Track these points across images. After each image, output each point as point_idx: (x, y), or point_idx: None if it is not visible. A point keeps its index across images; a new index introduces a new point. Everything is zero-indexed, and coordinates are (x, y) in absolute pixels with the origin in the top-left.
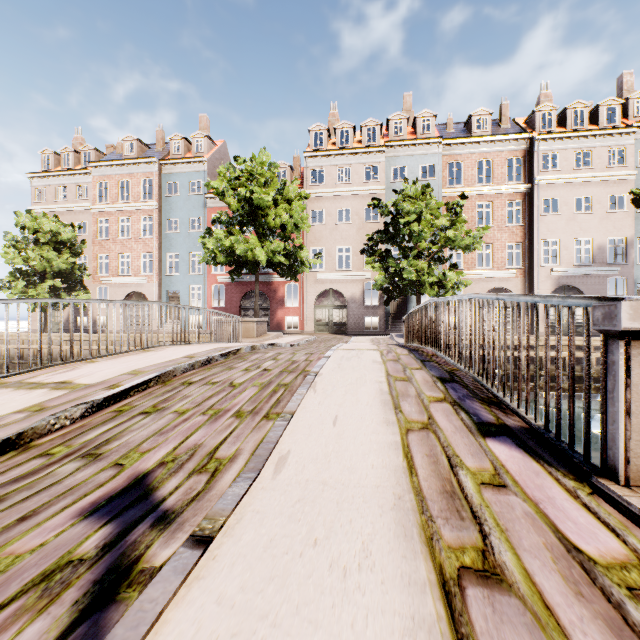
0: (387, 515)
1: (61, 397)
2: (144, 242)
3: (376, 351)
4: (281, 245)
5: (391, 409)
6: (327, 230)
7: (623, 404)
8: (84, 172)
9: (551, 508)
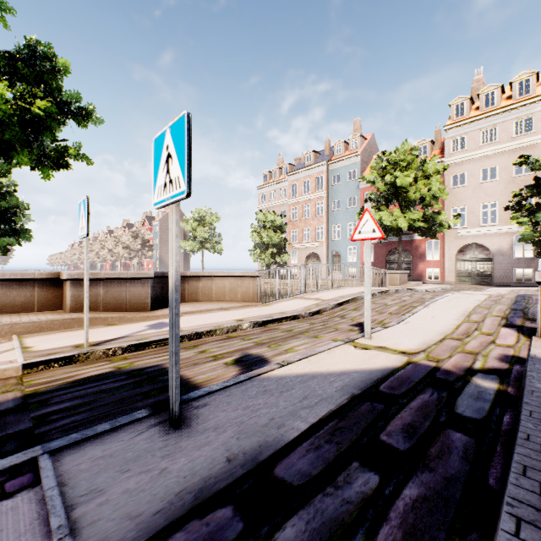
0: (437, 332)
1: (321, 302)
2: (317, 219)
3: (486, 295)
4: (420, 214)
5: (464, 316)
6: (469, 190)
7: (540, 308)
8: (284, 180)
9: (501, 339)
